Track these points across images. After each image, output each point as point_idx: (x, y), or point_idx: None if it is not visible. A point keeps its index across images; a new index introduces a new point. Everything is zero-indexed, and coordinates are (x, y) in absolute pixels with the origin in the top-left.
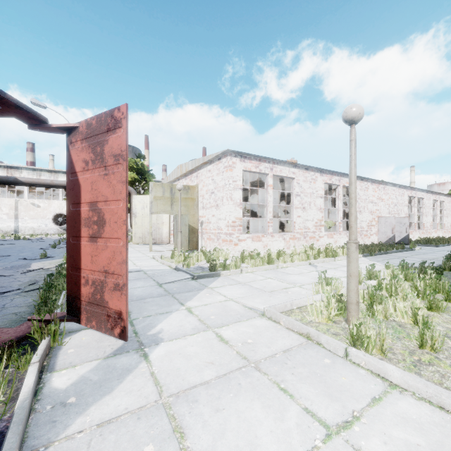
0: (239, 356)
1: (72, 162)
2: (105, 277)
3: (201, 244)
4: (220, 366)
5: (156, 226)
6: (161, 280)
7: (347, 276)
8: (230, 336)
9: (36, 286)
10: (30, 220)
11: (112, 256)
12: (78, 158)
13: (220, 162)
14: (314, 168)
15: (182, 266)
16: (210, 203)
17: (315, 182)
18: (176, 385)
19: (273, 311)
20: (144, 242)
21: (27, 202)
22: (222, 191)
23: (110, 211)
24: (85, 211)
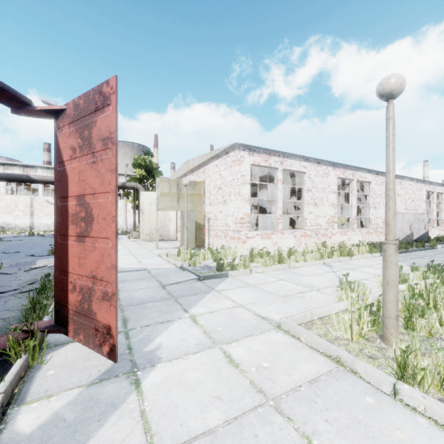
0: (254, 388)
1: (60, 150)
2: (93, 284)
3: (208, 241)
4: (229, 404)
5: (163, 223)
6: (164, 280)
7: (383, 284)
8: (240, 356)
9: (35, 286)
10: (44, 216)
11: (100, 259)
12: (65, 145)
13: (228, 156)
14: (326, 162)
15: (188, 264)
16: (217, 199)
17: (327, 176)
18: (172, 433)
19: (291, 324)
20: (152, 239)
21: (41, 200)
22: (229, 186)
23: (99, 205)
24: (72, 205)
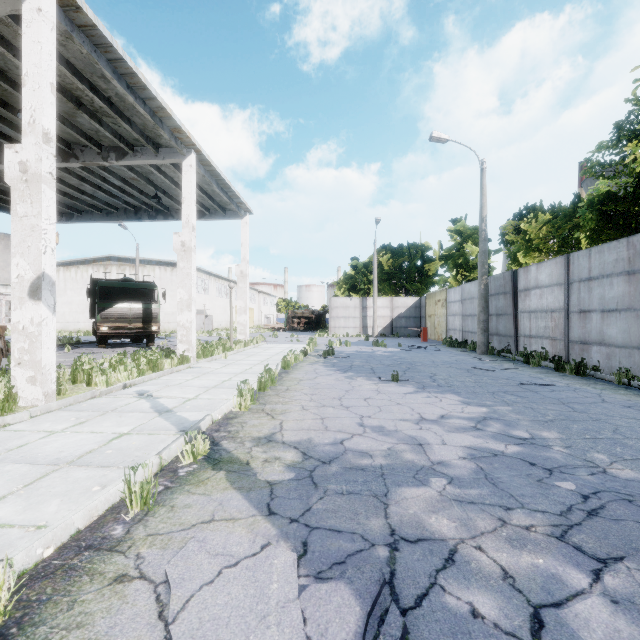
0: None
1: None
2: None
3: None
4: None
5: None
6: None
7: None
8: None
9: None
10: None
11: None
12: None
13: None
14: None
15: None
16: None
17: None
18: None
19: None
20: None
21: None
22: None
23: None
24: None
